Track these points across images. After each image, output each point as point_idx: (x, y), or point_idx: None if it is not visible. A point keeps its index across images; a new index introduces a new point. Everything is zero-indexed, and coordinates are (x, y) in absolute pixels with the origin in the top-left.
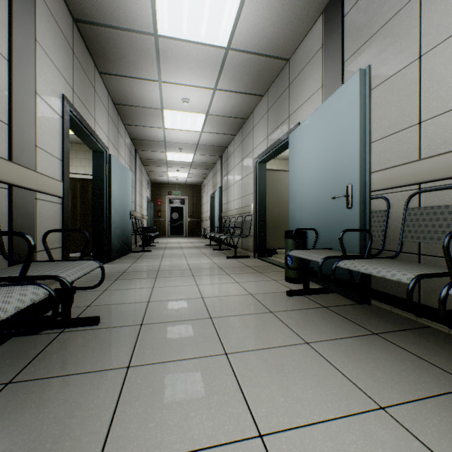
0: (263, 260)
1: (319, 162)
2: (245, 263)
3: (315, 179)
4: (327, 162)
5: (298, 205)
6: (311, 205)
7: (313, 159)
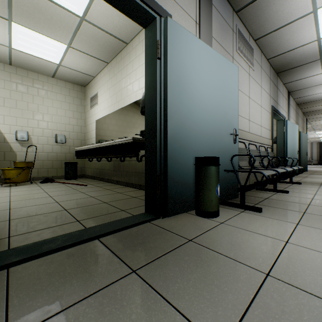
0: (1, 267)
1: (215, 98)
2: (48, 306)
3: (211, 109)
4: (221, 103)
5: (188, 126)
6: (207, 132)
7: (209, 90)
